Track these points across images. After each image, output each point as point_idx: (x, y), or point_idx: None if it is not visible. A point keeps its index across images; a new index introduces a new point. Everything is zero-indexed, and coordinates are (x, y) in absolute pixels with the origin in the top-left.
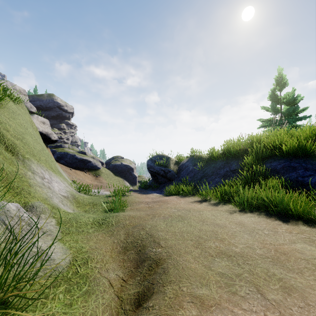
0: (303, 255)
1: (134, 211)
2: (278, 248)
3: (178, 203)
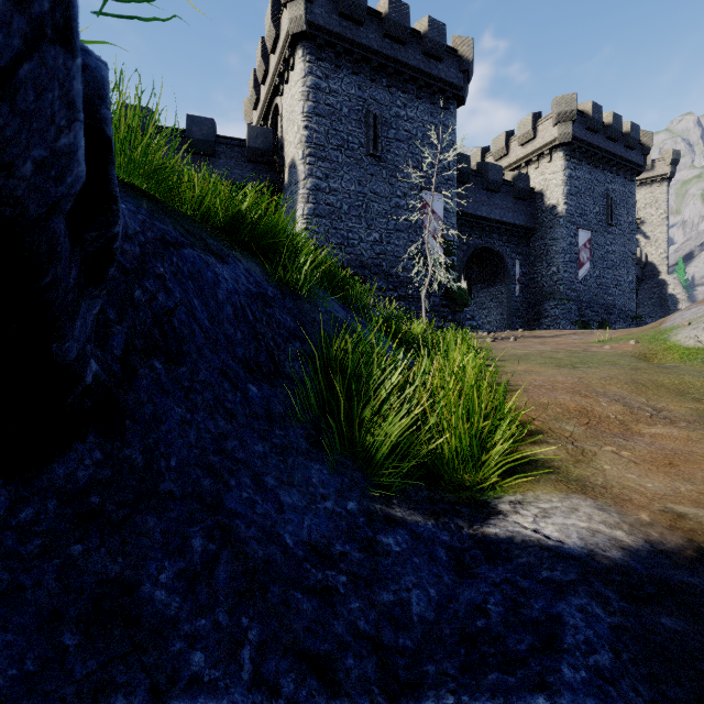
0: (533, 351)
1: (698, 392)
2: (539, 352)
3: (553, 375)
